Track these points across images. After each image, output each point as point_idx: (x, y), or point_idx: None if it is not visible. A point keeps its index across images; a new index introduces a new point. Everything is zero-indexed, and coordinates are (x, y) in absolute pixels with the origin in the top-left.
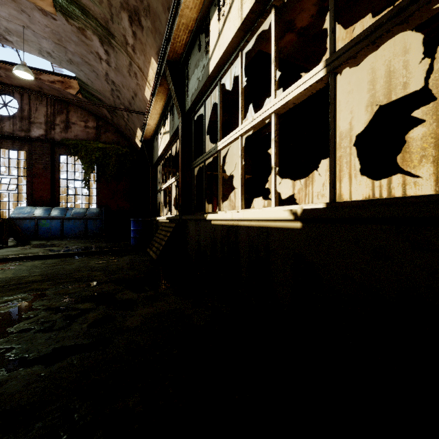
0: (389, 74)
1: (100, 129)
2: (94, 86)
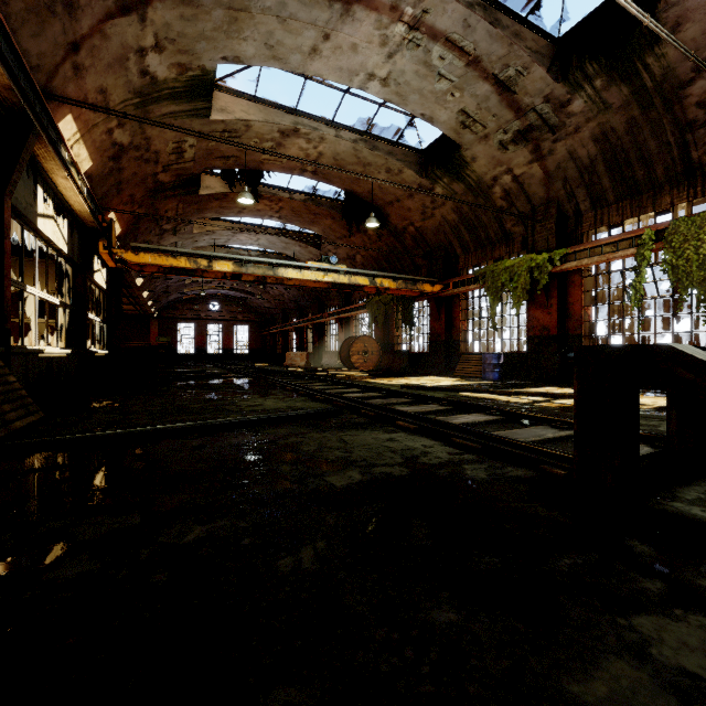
0: None
1: None
2: None
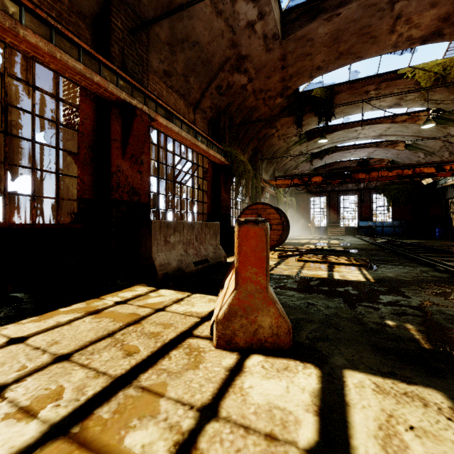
0: None
1: None
2: (404, 162)
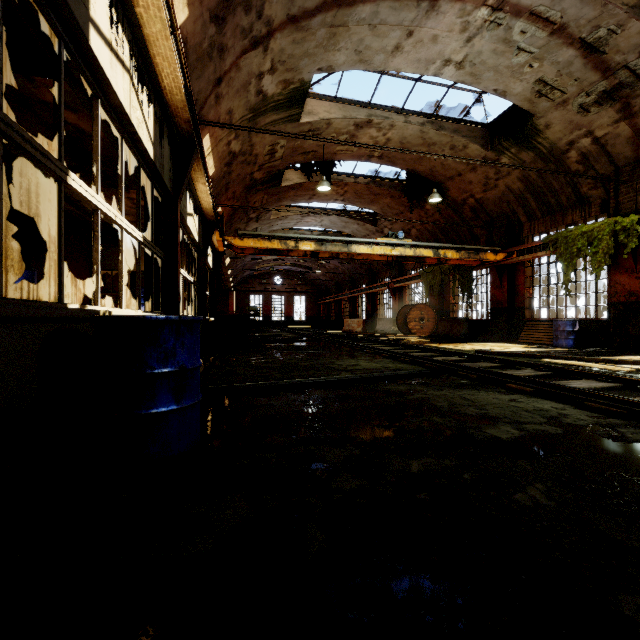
0: None
1: None
2: None
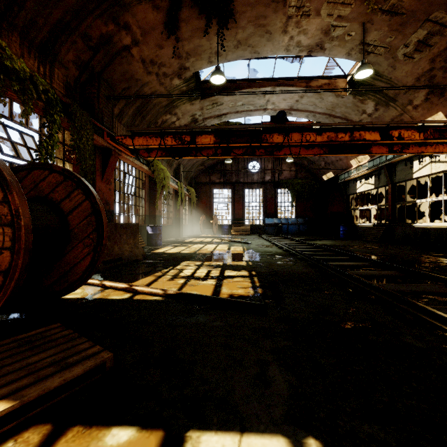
0: None
1: (297, 171)
2: None
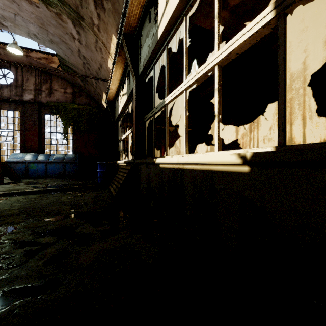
0: (305, 44)
1: (75, 95)
2: (70, 60)
